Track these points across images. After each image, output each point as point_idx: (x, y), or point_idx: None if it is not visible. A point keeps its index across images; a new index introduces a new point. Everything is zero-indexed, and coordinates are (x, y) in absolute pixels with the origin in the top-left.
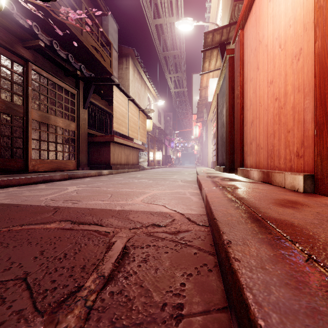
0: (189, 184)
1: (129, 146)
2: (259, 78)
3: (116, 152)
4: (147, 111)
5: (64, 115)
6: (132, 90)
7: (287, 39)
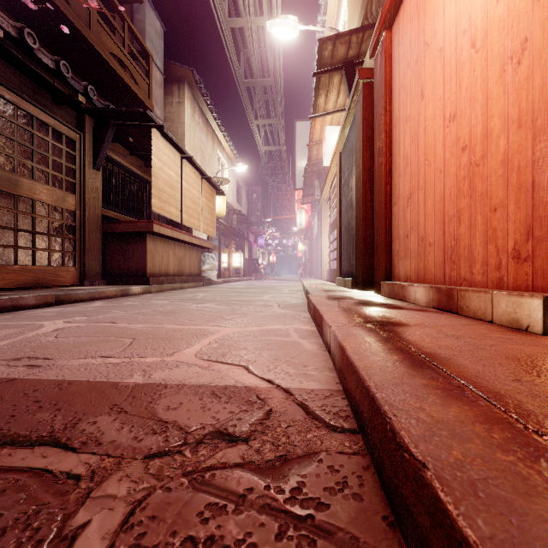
0: (293, 312)
1: (184, 242)
2: (424, 113)
3: (157, 252)
4: (217, 181)
5: (53, 180)
6: (190, 143)
7: (490, 28)
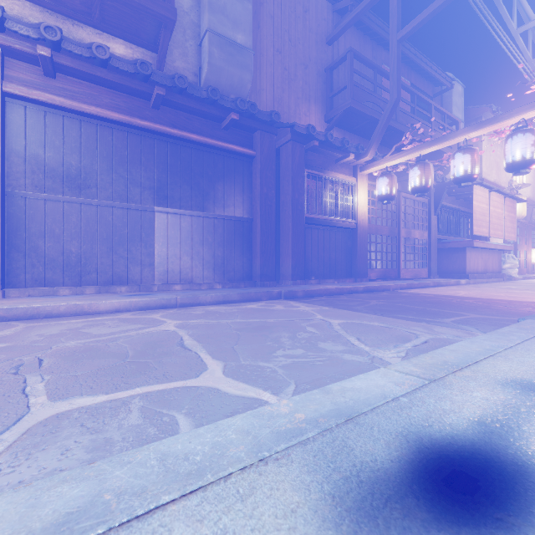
0: None
1: (489, 248)
2: None
3: (471, 258)
4: (515, 188)
5: (419, 226)
6: (486, 163)
7: None
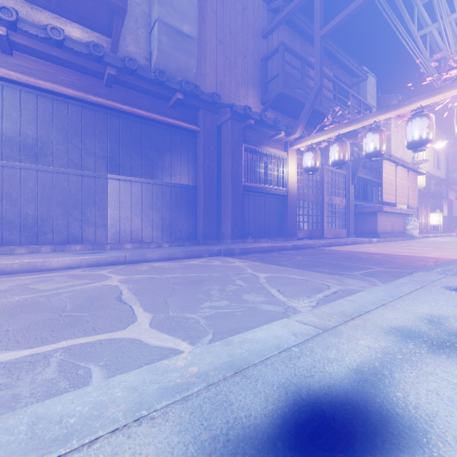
0: None
1: (396, 213)
2: None
3: (381, 221)
4: (416, 163)
5: (339, 194)
6: (394, 143)
7: None
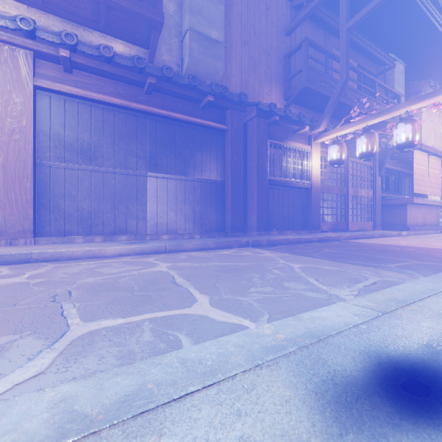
0: None
1: (428, 204)
2: None
3: (412, 213)
4: None
5: (365, 186)
6: (425, 131)
7: None
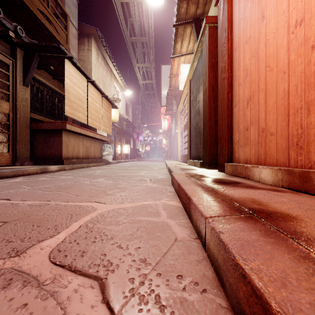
0: (161, 186)
1: (90, 136)
2: (265, 30)
3: (70, 143)
4: (113, 100)
5: None
6: (95, 75)
7: None
